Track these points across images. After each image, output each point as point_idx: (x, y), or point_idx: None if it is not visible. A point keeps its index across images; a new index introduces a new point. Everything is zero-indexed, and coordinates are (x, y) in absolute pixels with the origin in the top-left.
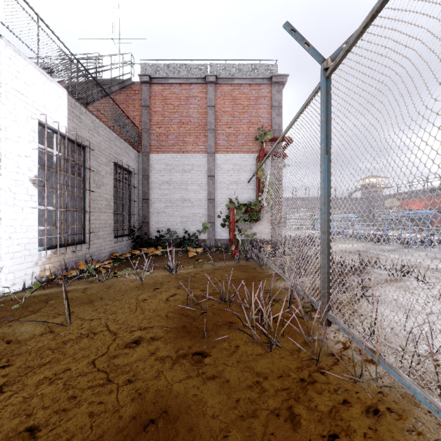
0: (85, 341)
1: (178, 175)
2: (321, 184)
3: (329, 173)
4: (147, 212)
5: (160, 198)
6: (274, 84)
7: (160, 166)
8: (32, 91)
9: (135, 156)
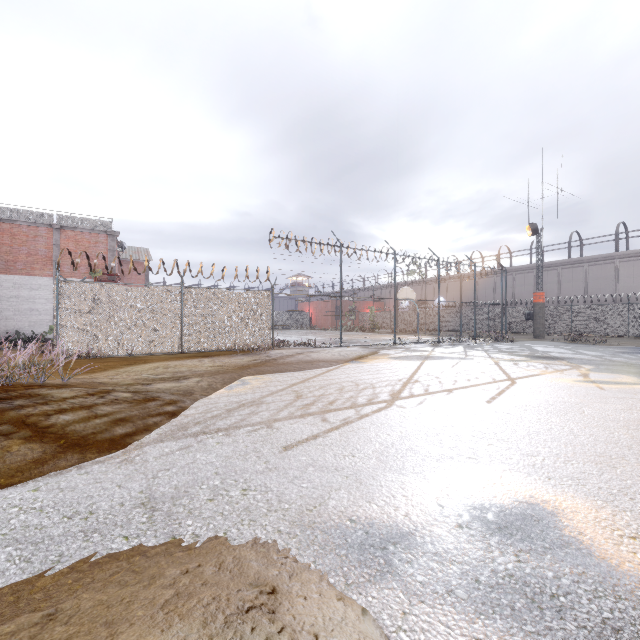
0: None
1: (27, 291)
2: None
3: None
4: None
5: (9, 308)
6: (110, 235)
7: (9, 284)
8: None
9: None
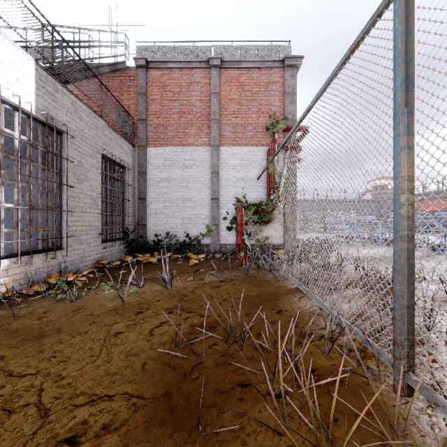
0: None
1: (179, 171)
2: (395, 157)
3: (411, 138)
4: (144, 213)
5: (158, 197)
6: (287, 67)
7: (158, 161)
8: None
9: (129, 150)
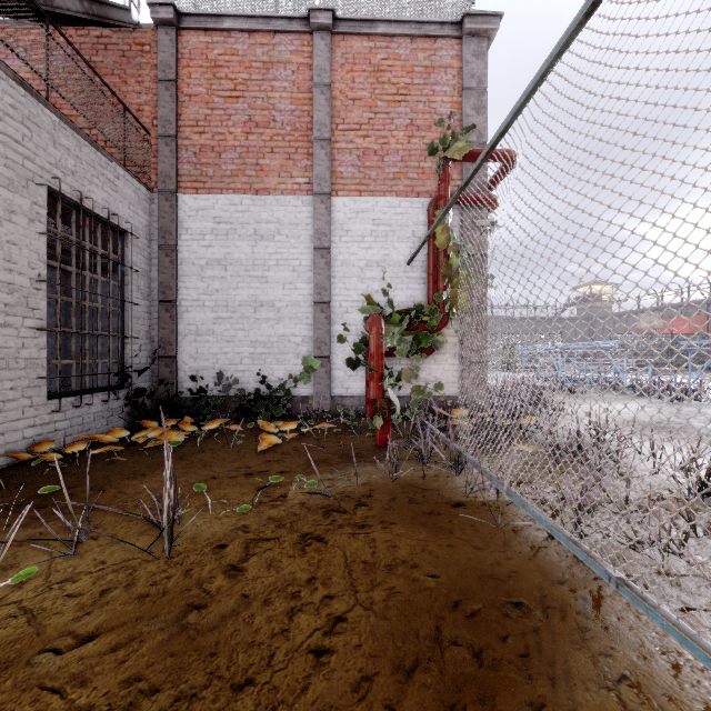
0: None
1: (246, 245)
2: None
3: None
4: (171, 332)
5: (201, 298)
6: (468, 37)
7: (201, 224)
8: None
9: (138, 197)
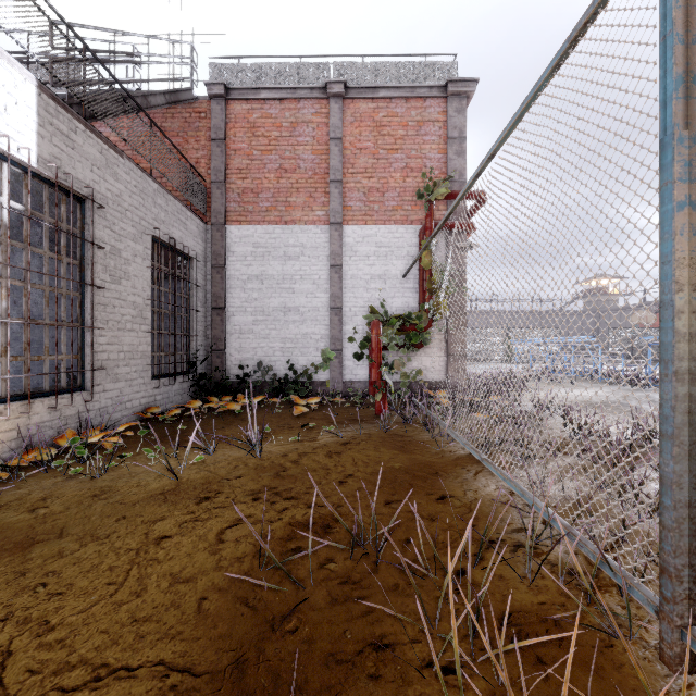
0: None
1: (277, 264)
2: (665, 223)
3: (695, 186)
4: (221, 331)
5: (244, 305)
6: (451, 97)
7: (244, 248)
8: None
9: (198, 230)
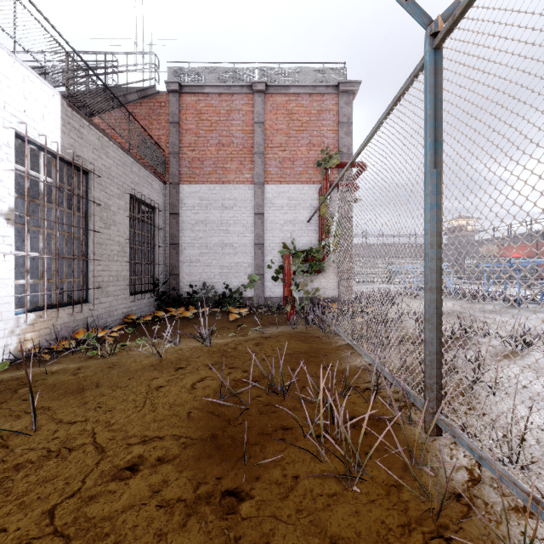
0: (50, 465)
1: (217, 212)
2: (426, 214)
3: (439, 197)
4: (176, 261)
5: (193, 242)
6: (342, 93)
7: (193, 201)
8: (4, 88)
9: (160, 188)
